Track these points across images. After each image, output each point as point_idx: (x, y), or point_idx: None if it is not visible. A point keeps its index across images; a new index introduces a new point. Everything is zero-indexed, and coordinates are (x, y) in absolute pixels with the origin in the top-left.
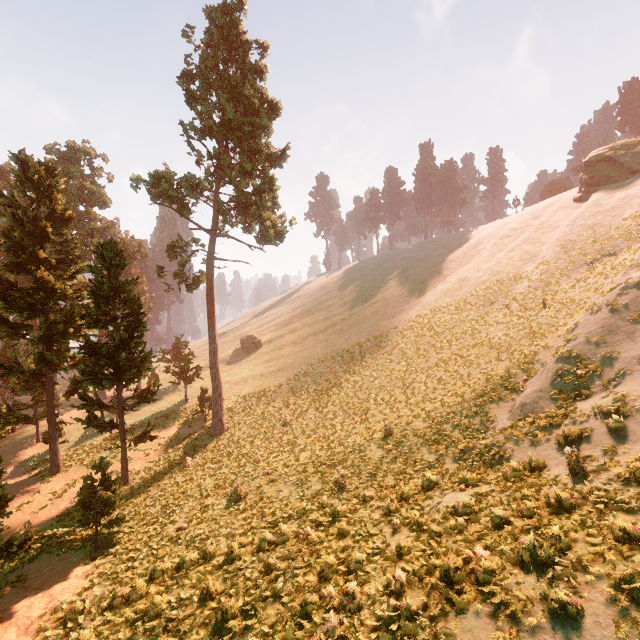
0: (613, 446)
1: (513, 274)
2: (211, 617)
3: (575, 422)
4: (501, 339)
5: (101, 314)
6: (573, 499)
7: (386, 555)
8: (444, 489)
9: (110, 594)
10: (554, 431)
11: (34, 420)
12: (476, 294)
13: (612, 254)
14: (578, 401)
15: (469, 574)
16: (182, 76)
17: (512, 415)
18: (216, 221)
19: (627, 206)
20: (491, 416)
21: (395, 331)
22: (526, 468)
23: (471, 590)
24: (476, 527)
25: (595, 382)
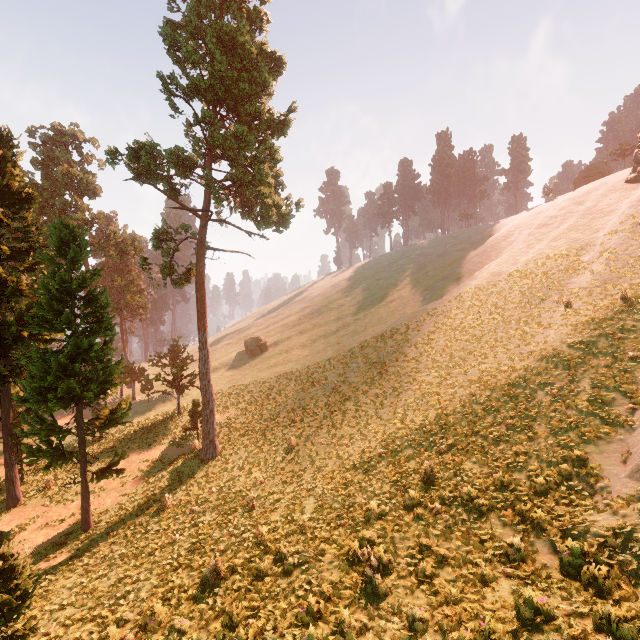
0: None
1: (564, 266)
2: None
3: None
4: (572, 346)
5: (54, 314)
6: None
7: None
8: (568, 635)
9: None
10: None
11: None
12: (518, 290)
13: None
14: None
15: None
16: (165, 24)
17: (638, 472)
18: (208, 202)
19: None
20: (593, 466)
21: (419, 334)
22: None
23: None
24: None
25: None
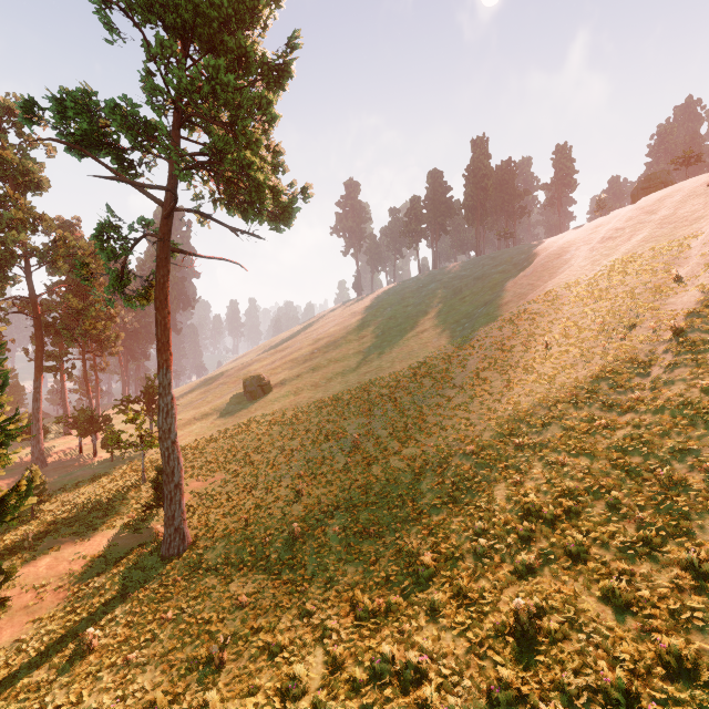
0: None
1: (653, 283)
2: None
3: None
4: None
5: None
6: None
7: None
8: None
9: None
10: None
11: None
12: (594, 314)
13: None
14: None
15: None
16: None
17: None
18: (173, 184)
19: None
20: None
21: (465, 371)
22: None
23: None
24: None
25: None
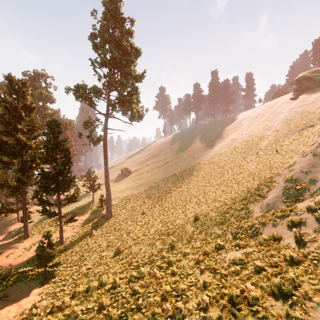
0: (319, 227)
1: (260, 136)
2: (103, 319)
3: (297, 214)
4: (254, 170)
5: (49, 157)
6: (299, 257)
7: (197, 286)
8: (227, 249)
9: (51, 305)
10: (285, 219)
11: (15, 211)
12: (241, 147)
13: (311, 126)
14: (297, 203)
15: (244, 299)
16: (91, 35)
17: (262, 210)
18: (108, 109)
19: (318, 101)
20: (250, 210)
21: (199, 165)
22: (271, 239)
23: (245, 309)
24: (246, 272)
25: (306, 193)
